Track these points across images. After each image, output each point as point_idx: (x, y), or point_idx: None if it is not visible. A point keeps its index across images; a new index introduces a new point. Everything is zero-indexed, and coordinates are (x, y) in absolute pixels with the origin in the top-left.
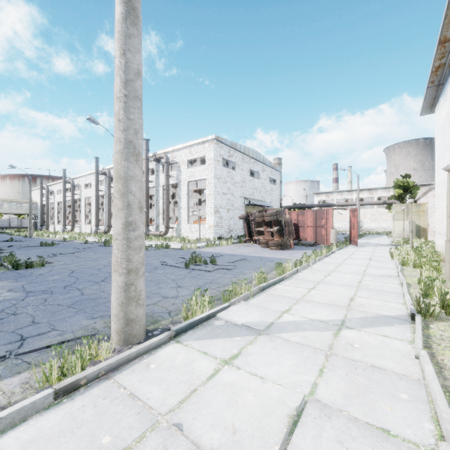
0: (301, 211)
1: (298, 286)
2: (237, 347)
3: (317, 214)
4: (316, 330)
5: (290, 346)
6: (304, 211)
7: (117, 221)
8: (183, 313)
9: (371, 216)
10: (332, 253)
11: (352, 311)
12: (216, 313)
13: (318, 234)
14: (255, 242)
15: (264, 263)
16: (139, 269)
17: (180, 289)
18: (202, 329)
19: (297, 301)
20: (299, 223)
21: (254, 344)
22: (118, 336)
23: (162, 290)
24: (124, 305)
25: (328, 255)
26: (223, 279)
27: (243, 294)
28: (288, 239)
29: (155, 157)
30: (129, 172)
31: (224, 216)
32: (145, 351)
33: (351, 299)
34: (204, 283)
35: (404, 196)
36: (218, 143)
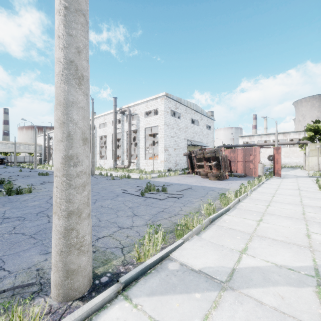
0: (232, 149)
1: (245, 217)
2: (199, 314)
3: (246, 151)
4: (291, 285)
5: (269, 317)
6: (235, 149)
7: (56, 155)
8: (135, 253)
9: (285, 154)
10: (262, 183)
11: (318, 254)
12: (169, 252)
13: (247, 167)
14: (196, 173)
15: (206, 192)
16: (82, 211)
17: (135, 218)
18: (155, 276)
19: (251, 237)
20: (230, 158)
21: (220, 309)
22: (56, 290)
23: (119, 219)
24: (64, 254)
25: (260, 185)
26: (174, 208)
27: (195, 227)
28: (224, 171)
29: (121, 110)
30: (70, 97)
31: (172, 154)
32: (84, 318)
33: (308, 236)
34: (157, 211)
35: (315, 137)
36: (167, 99)
